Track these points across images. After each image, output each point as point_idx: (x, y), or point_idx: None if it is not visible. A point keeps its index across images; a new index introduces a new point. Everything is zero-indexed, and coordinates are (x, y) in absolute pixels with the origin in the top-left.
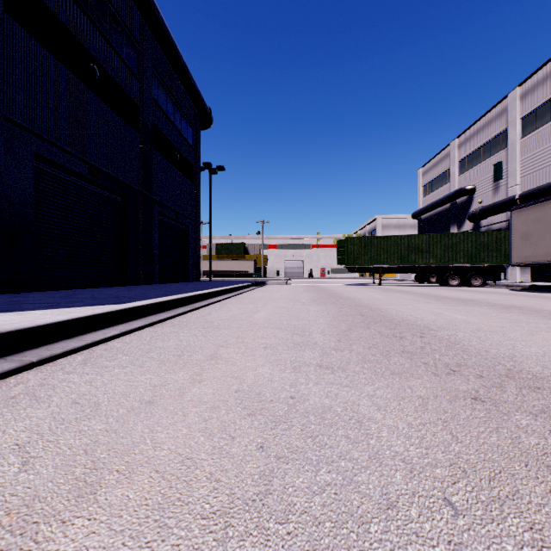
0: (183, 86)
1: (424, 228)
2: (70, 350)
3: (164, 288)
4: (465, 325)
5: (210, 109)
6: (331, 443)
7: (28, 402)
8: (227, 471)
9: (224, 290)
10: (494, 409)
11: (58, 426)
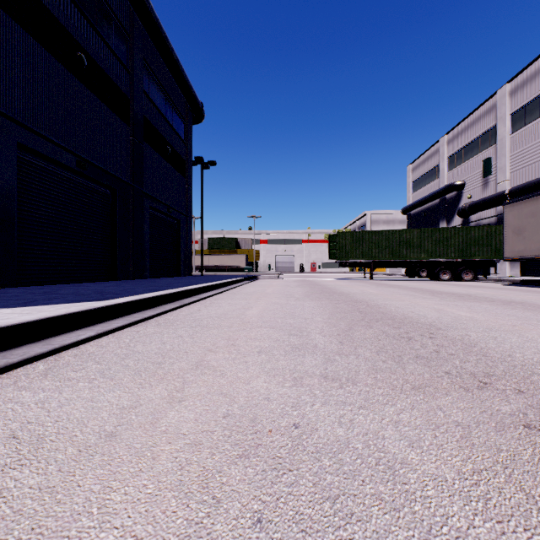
0: (175, 79)
1: (413, 223)
2: (31, 357)
3: (153, 283)
4: (473, 324)
5: (202, 104)
6: (360, 512)
7: None
8: None
9: (215, 285)
10: None
11: None
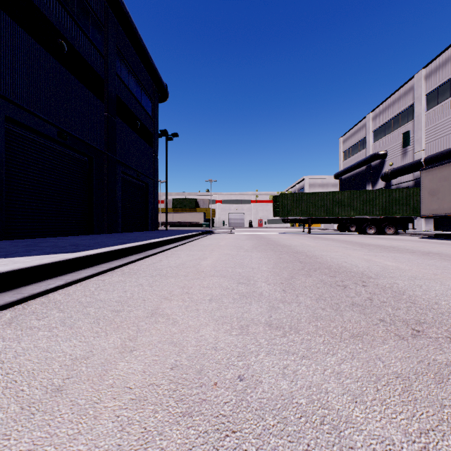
0: (143, 64)
1: (344, 186)
2: None
3: (123, 237)
4: (399, 273)
5: (166, 85)
6: None
7: None
8: None
9: (176, 238)
10: None
11: None
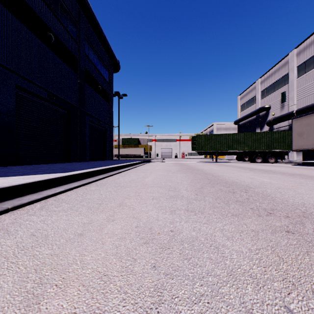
0: (103, 47)
1: (241, 130)
2: (32, 201)
3: (91, 164)
4: (270, 185)
5: (118, 61)
6: (200, 263)
7: (2, 235)
8: (132, 285)
9: (127, 165)
10: (302, 238)
11: (19, 251)
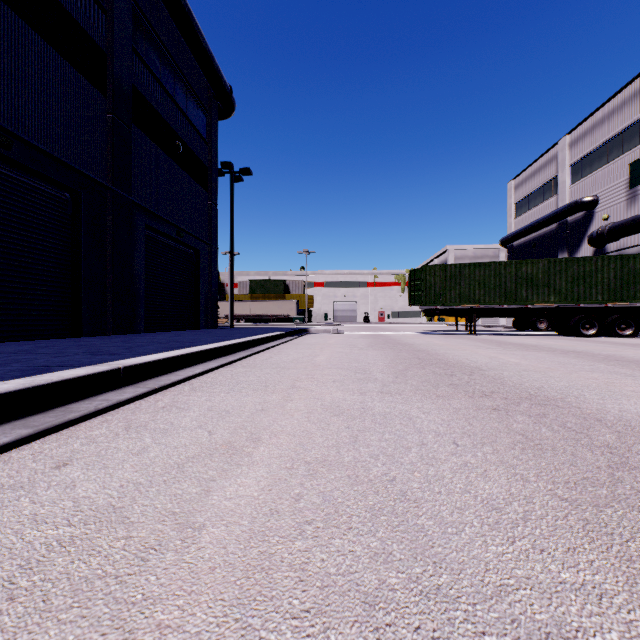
0: (187, 43)
1: (516, 258)
2: None
3: (115, 344)
4: None
5: (230, 87)
6: None
7: None
8: None
9: (223, 348)
10: None
11: None
